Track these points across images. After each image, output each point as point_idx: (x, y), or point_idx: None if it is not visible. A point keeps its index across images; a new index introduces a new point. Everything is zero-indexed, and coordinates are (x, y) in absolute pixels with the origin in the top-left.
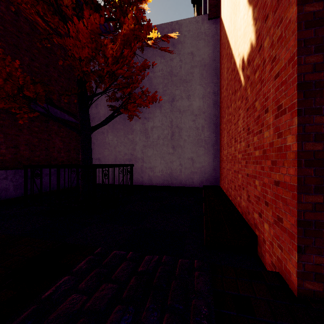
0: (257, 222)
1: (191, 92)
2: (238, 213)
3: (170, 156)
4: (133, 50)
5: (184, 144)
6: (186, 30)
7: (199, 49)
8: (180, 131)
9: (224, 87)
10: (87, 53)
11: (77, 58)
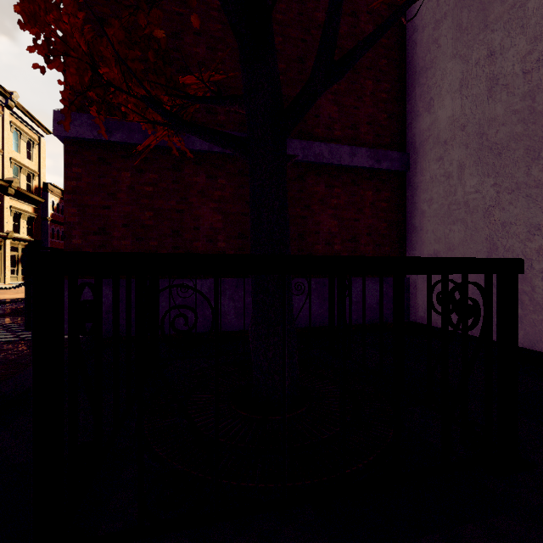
0: None
1: None
2: None
3: None
4: None
5: None
6: None
7: None
8: None
9: None
10: None
11: None
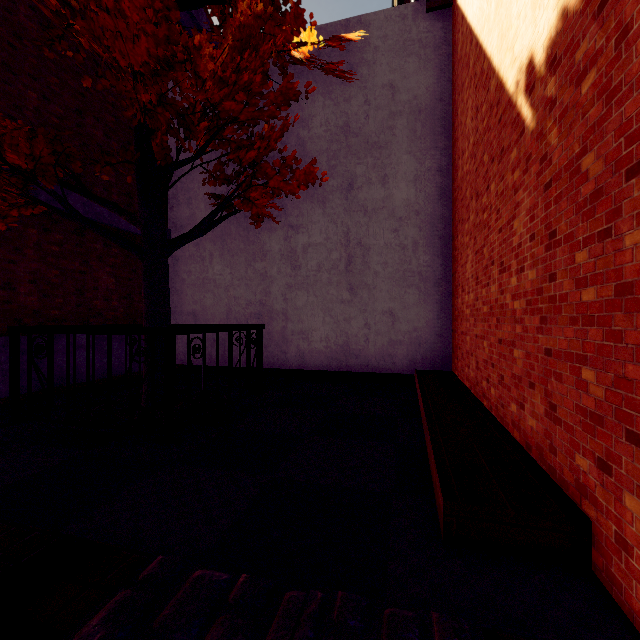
0: (589, 482)
1: (389, 170)
2: (514, 444)
3: (345, 308)
4: (260, 57)
5: (375, 280)
6: (378, 36)
7: (406, 77)
8: (367, 254)
9: (464, 153)
10: (146, 51)
11: (124, 71)
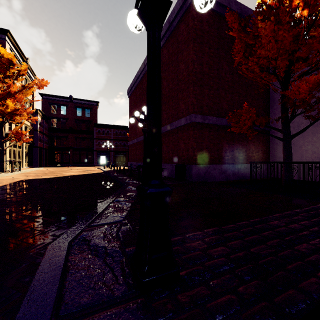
0: None
1: None
2: None
3: None
4: None
5: None
6: None
7: None
8: None
9: None
10: (303, 96)
11: (292, 99)
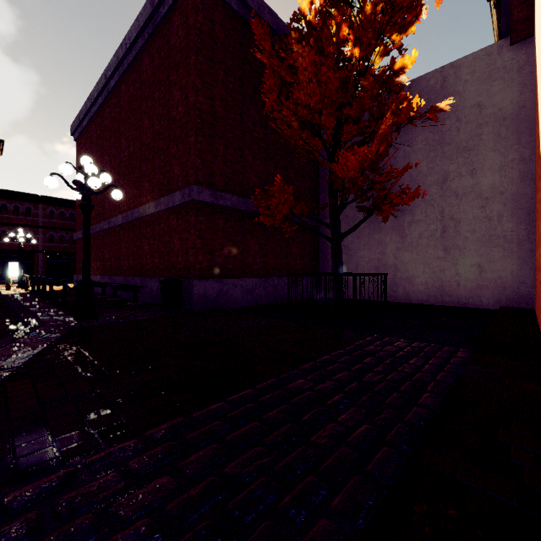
0: None
1: (476, 165)
2: (536, 333)
3: (440, 262)
4: (393, 154)
5: (464, 243)
6: (467, 73)
7: (492, 96)
8: (458, 225)
9: (536, 155)
10: (353, 174)
11: (340, 177)
